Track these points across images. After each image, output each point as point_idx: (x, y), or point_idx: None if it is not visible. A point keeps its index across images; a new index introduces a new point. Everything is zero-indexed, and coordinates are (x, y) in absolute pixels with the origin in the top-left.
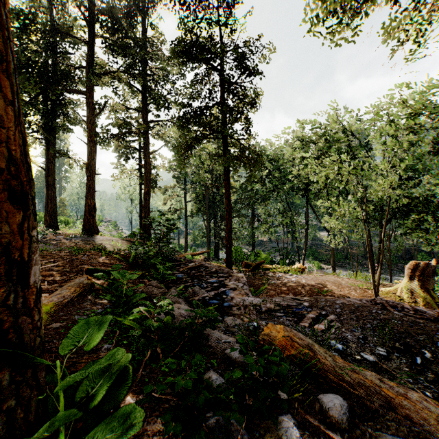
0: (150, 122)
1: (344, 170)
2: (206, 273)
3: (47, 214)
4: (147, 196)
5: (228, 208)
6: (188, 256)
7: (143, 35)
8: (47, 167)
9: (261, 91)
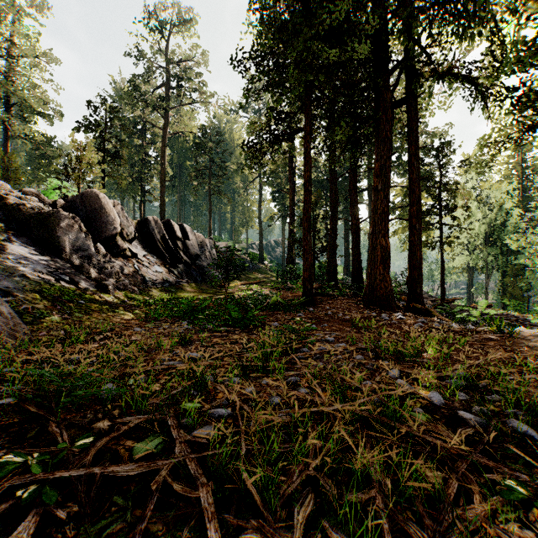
0: None
1: (536, 239)
2: None
3: (345, 267)
4: None
5: (442, 266)
6: None
7: None
8: (345, 236)
9: (469, 192)
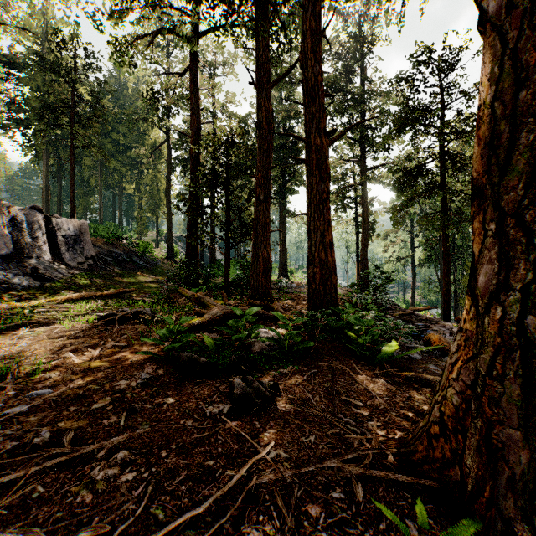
0: (368, 170)
1: None
2: (416, 319)
3: (280, 265)
4: (365, 247)
5: (446, 262)
6: (402, 306)
7: (361, 83)
8: (280, 226)
9: None
